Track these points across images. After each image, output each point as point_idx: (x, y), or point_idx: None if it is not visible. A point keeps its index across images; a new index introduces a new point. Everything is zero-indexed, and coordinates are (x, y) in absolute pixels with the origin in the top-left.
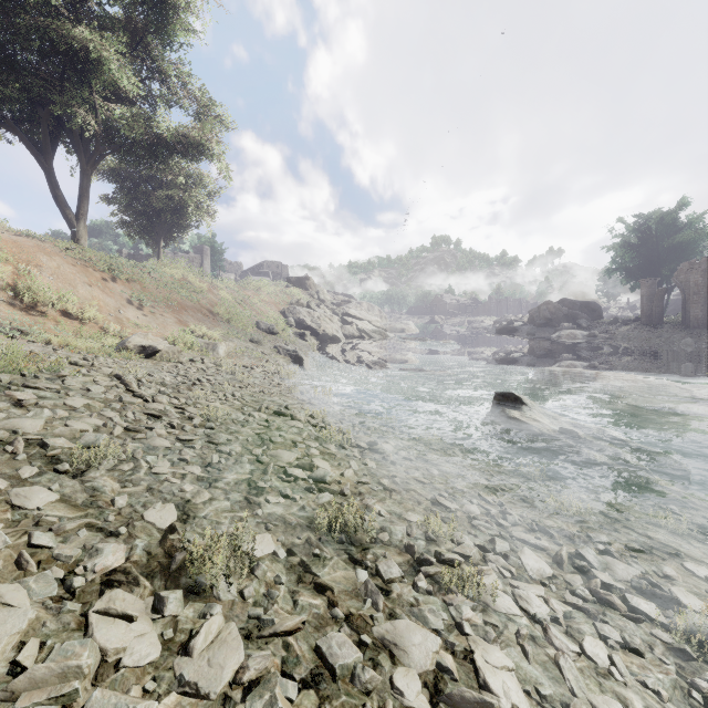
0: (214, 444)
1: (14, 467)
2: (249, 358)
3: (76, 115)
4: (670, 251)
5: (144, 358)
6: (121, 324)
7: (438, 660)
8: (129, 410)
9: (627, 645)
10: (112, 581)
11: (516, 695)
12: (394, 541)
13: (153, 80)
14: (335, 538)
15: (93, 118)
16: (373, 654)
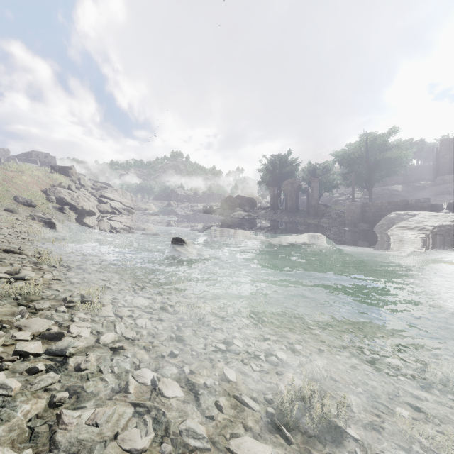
0: None
1: None
2: (0, 222)
3: None
4: (284, 175)
5: None
6: None
7: (48, 328)
8: None
9: (158, 318)
10: None
11: (84, 333)
12: (58, 298)
13: None
14: (12, 297)
15: None
16: (8, 330)
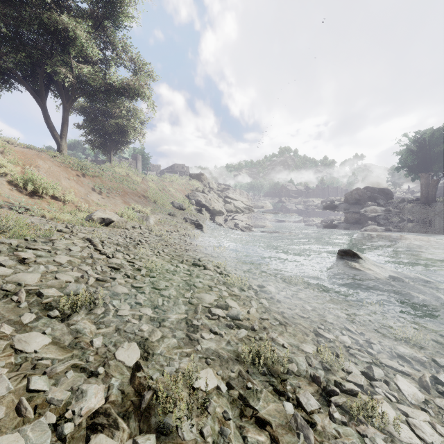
0: (157, 289)
1: (18, 313)
2: (169, 226)
3: (60, 72)
4: (439, 155)
5: (103, 226)
6: (88, 204)
7: None
8: (98, 264)
9: None
10: (95, 424)
11: None
12: (301, 371)
13: (107, 49)
14: (259, 371)
15: (70, 74)
16: None
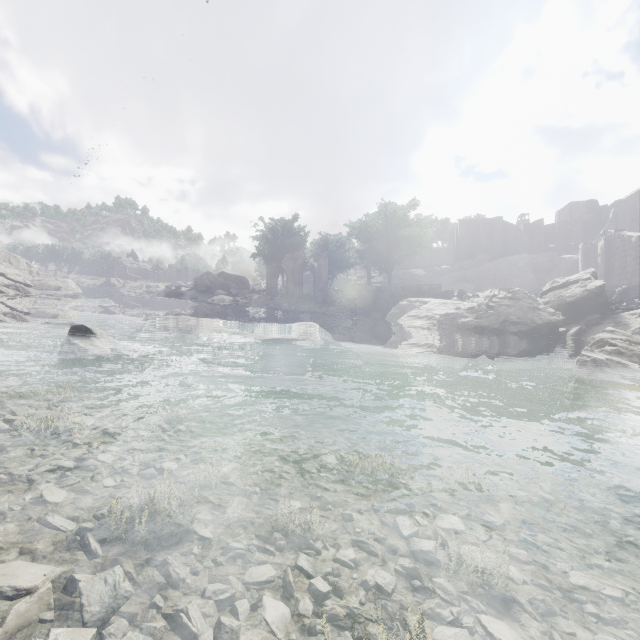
0: None
1: None
2: None
3: None
4: (289, 247)
5: None
6: None
7: None
8: None
9: None
10: None
11: None
12: None
13: None
14: None
15: None
16: None
